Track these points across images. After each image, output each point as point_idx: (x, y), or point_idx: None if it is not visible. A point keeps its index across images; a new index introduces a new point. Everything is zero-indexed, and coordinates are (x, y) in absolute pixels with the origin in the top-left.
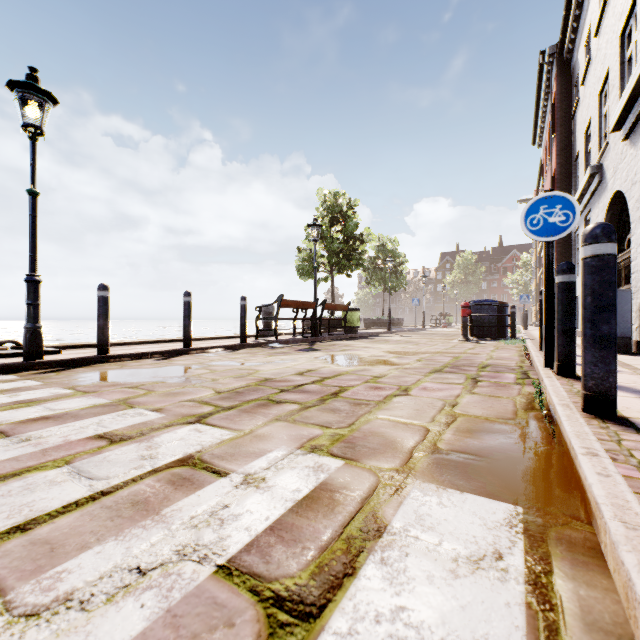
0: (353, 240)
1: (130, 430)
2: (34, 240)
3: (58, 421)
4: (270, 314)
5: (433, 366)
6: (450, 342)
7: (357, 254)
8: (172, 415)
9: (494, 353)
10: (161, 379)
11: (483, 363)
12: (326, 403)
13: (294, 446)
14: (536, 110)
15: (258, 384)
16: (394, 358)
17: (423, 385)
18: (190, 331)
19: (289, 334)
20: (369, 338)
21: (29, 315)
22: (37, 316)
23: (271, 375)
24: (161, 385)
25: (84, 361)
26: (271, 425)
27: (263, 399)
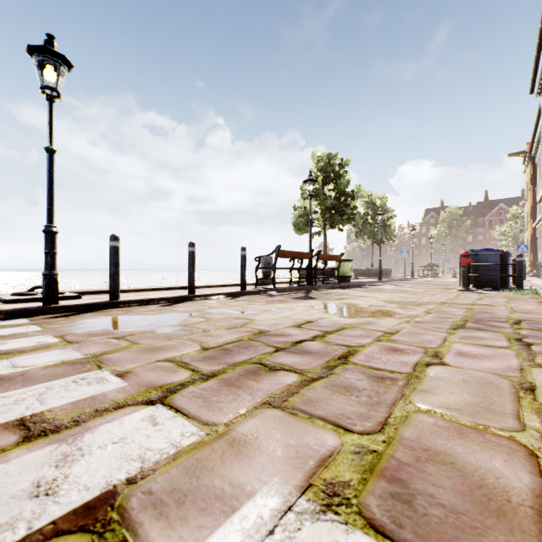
0: (344, 197)
1: (67, 412)
2: (51, 194)
3: (1, 387)
4: (269, 264)
5: (450, 320)
6: (449, 292)
7: (348, 209)
8: (135, 384)
9: (512, 305)
10: (153, 328)
11: (510, 317)
12: (335, 374)
13: (294, 482)
14: (537, 56)
15: (251, 338)
16: (398, 309)
17: (456, 348)
18: (194, 279)
19: (286, 283)
20: (362, 287)
21: (46, 263)
22: (53, 264)
23: (266, 326)
24: (149, 336)
25: (96, 306)
26: (258, 416)
27: (253, 362)
